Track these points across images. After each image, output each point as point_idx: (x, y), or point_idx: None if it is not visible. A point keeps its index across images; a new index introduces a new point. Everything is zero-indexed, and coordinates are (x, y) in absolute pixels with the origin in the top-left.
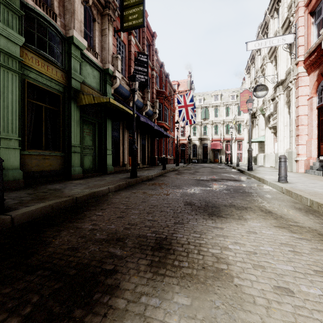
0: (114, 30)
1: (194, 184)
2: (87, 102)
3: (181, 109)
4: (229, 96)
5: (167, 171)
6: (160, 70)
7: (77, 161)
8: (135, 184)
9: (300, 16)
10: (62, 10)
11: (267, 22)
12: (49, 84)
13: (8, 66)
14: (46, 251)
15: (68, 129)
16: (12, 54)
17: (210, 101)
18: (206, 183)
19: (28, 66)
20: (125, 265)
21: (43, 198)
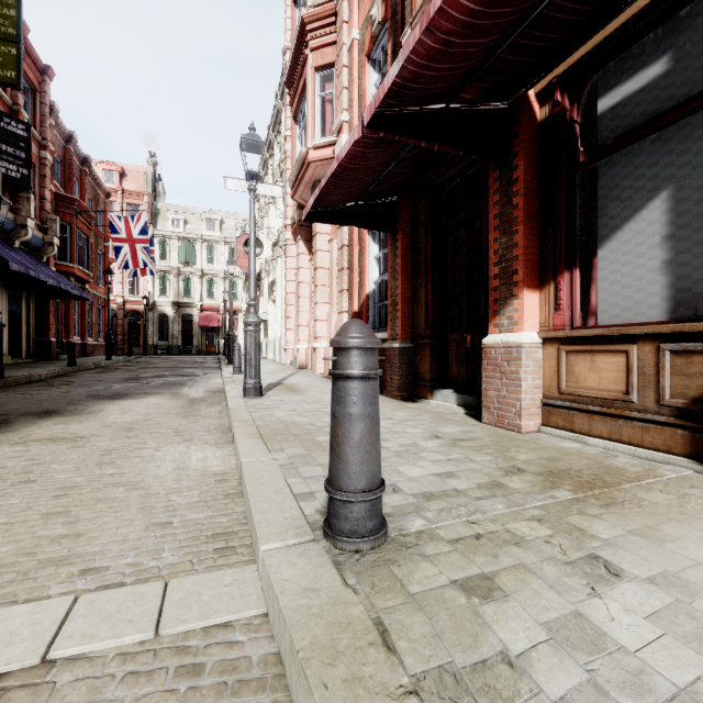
0: None
1: (119, 382)
2: None
3: (120, 244)
4: (237, 227)
5: (79, 369)
6: (65, 148)
7: None
8: (2, 388)
9: (288, 168)
10: None
11: (272, 142)
12: None
13: None
14: None
15: None
16: None
17: (199, 228)
18: (139, 380)
19: None
20: (15, 419)
21: None
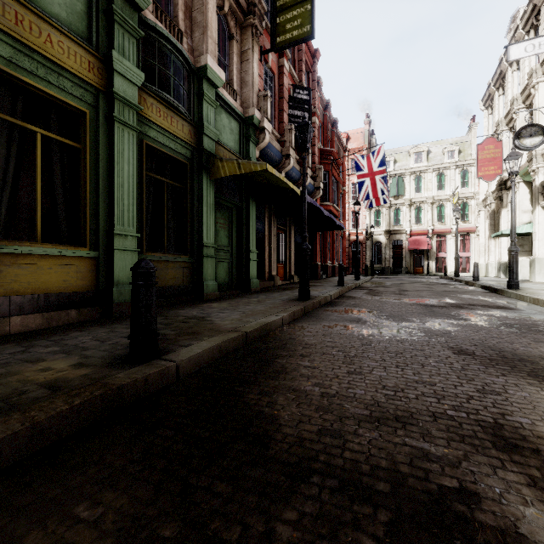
0: (261, 50)
1: (428, 314)
2: (228, 173)
3: (362, 179)
4: (444, 152)
5: (348, 289)
6: (323, 115)
7: (210, 271)
8: (313, 311)
9: None
10: (189, 26)
11: (538, 6)
12: (172, 146)
13: (124, 121)
14: (284, 433)
15: (197, 219)
16: (129, 100)
17: (406, 163)
18: (449, 313)
19: (147, 119)
20: (478, 480)
21: (193, 332)
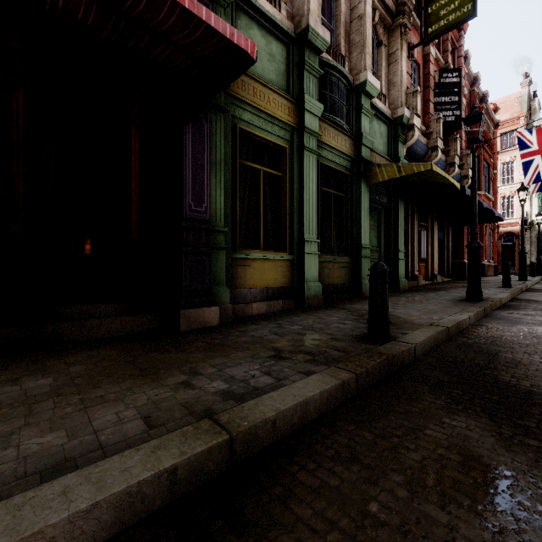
0: (408, 46)
1: None
2: (386, 178)
3: (529, 158)
4: None
5: (519, 292)
6: (470, 92)
7: (366, 271)
8: (493, 313)
9: None
10: (347, 49)
11: None
12: (337, 161)
13: (311, 148)
14: None
15: (355, 223)
16: (314, 131)
17: None
18: None
19: (321, 143)
20: None
21: (392, 324)
